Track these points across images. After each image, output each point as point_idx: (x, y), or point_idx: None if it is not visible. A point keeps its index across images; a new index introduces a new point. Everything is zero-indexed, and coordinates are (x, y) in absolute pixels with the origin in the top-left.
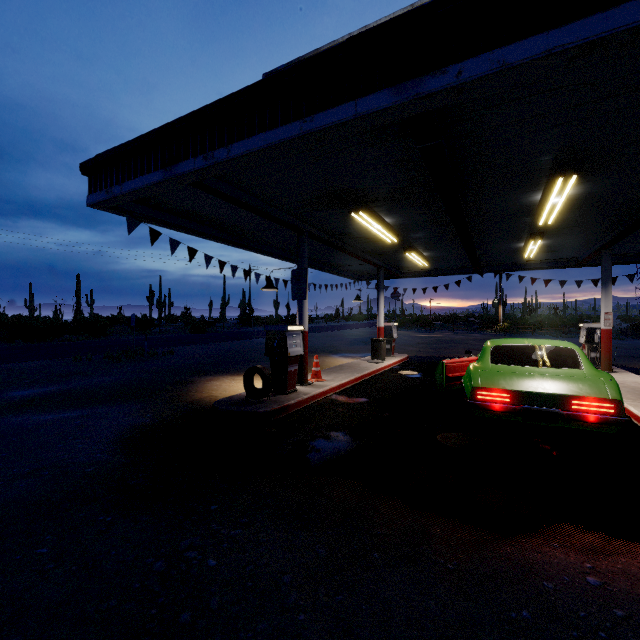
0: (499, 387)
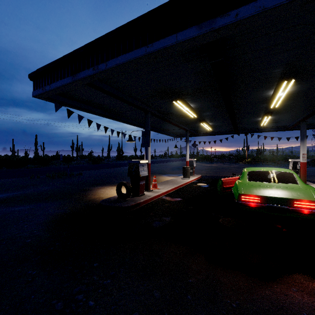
0: (253, 194)
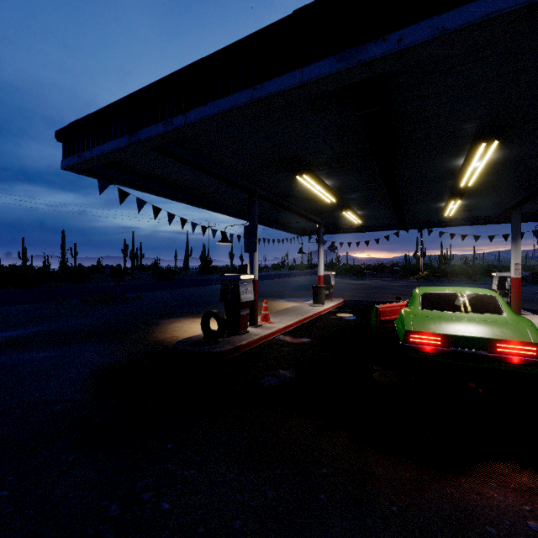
0: (430, 331)
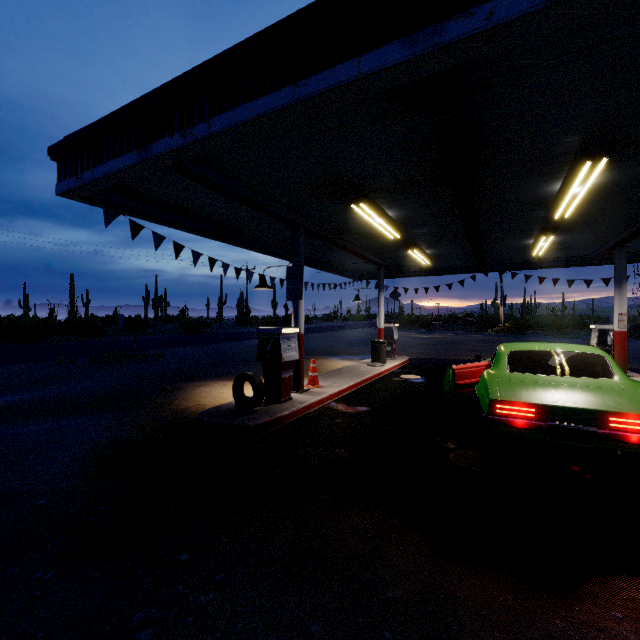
0: (522, 400)
